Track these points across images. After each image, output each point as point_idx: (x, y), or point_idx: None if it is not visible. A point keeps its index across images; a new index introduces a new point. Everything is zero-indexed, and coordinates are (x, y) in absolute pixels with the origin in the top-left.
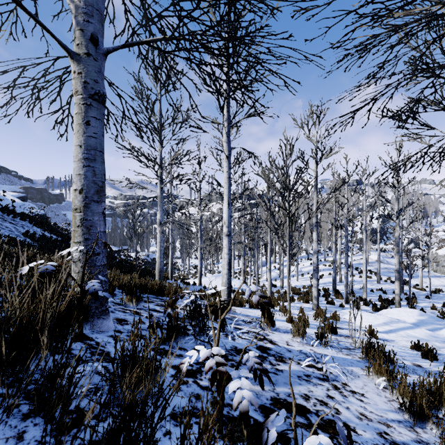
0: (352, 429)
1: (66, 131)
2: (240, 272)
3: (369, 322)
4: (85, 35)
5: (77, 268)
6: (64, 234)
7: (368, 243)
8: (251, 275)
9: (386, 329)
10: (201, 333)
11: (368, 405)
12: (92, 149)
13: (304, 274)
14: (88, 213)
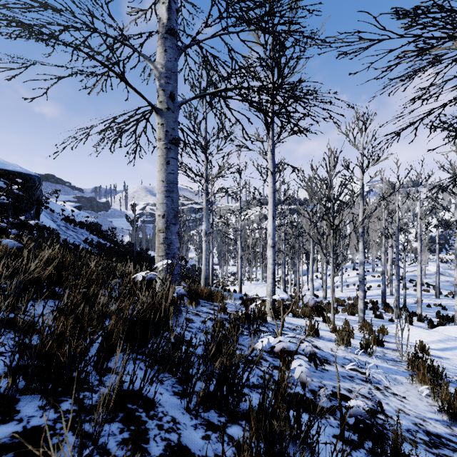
0: (389, 416)
1: (134, 158)
2: (280, 280)
3: (422, 338)
4: (166, 93)
5: (161, 276)
6: (115, 241)
7: (425, 252)
8: (291, 284)
9: (440, 347)
10: (255, 333)
11: (408, 405)
12: (171, 183)
13: (349, 285)
14: (169, 233)
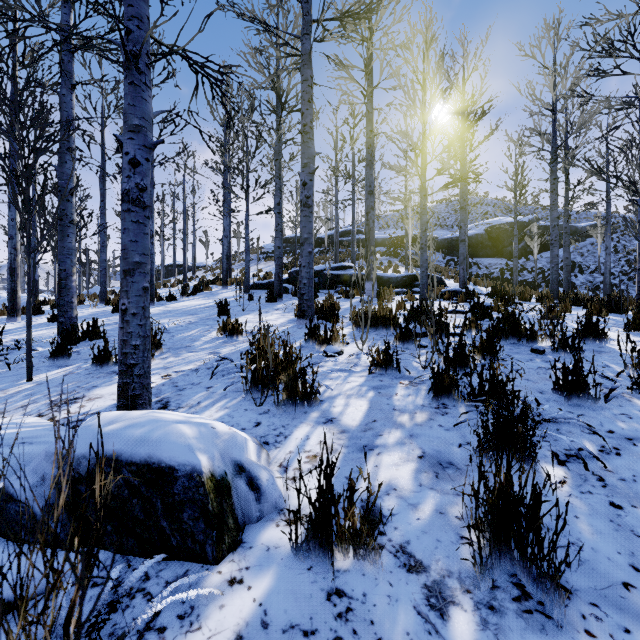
0: None
1: None
2: None
3: None
4: None
5: None
6: None
7: None
8: None
9: None
10: None
11: None
12: None
13: None
14: None
